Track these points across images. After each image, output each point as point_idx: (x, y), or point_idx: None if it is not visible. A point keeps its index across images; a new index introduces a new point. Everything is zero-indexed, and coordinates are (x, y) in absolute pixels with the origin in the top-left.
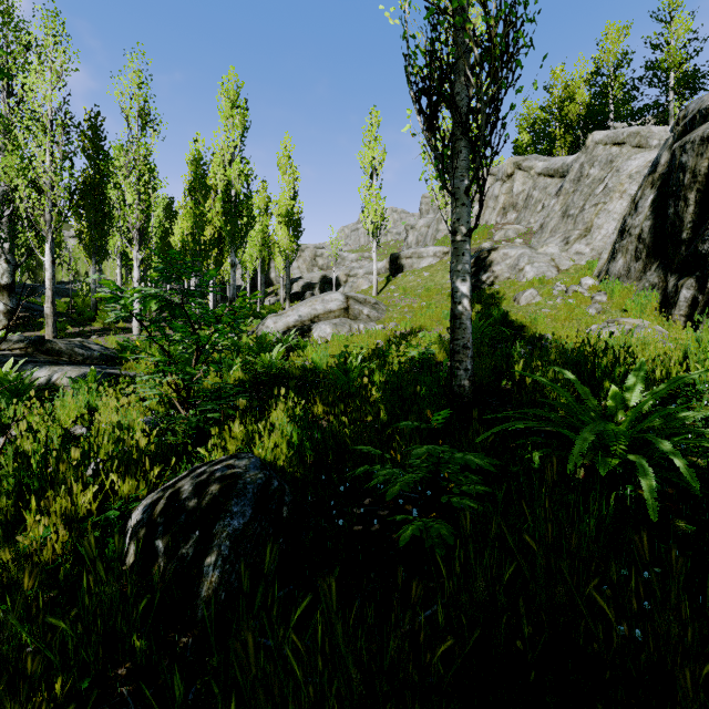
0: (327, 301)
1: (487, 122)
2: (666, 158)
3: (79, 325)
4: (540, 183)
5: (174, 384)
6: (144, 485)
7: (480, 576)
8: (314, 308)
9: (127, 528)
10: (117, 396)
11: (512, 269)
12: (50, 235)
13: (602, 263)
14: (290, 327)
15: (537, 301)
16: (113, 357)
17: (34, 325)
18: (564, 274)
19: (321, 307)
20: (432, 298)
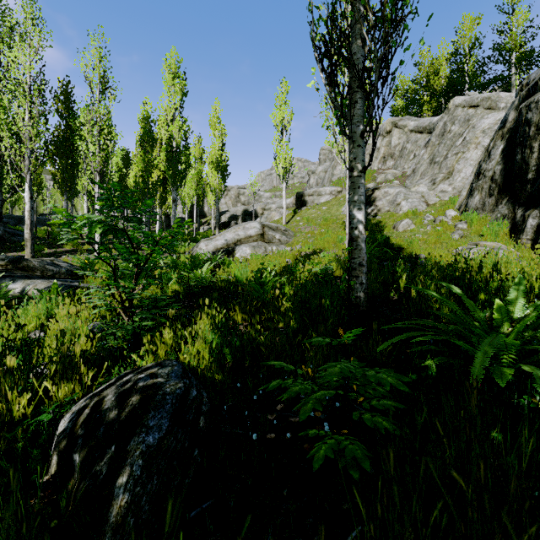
0: (247, 229)
1: (380, 76)
2: (513, 117)
3: (53, 247)
4: (412, 138)
5: (119, 296)
6: (79, 389)
7: (407, 524)
8: (237, 234)
9: (55, 435)
10: (75, 304)
11: (391, 204)
12: (29, 176)
13: (461, 198)
14: (218, 249)
15: (412, 229)
16: (77, 272)
17: (18, 247)
18: (432, 207)
19: (243, 233)
20: (329, 226)
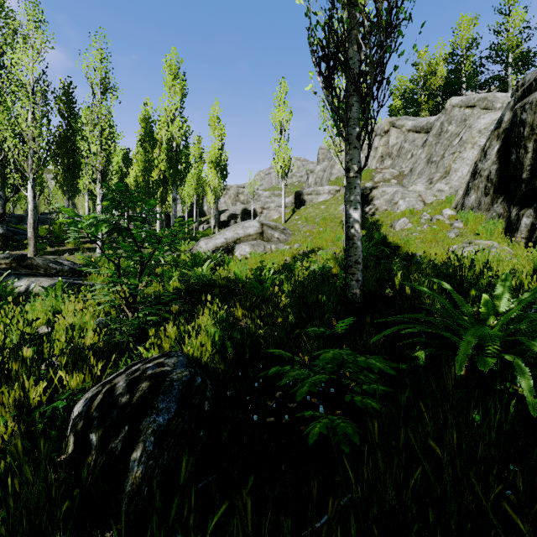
0: (246, 227)
1: (375, 80)
2: (508, 117)
3: (55, 245)
4: (409, 137)
5: (123, 292)
6: (90, 379)
7: (389, 483)
8: (236, 233)
9: (70, 419)
10: (80, 301)
11: (389, 203)
12: (32, 176)
13: (458, 198)
14: (218, 247)
15: (409, 227)
16: (80, 270)
17: (21, 245)
18: (429, 206)
19: (242, 232)
20: (327, 225)
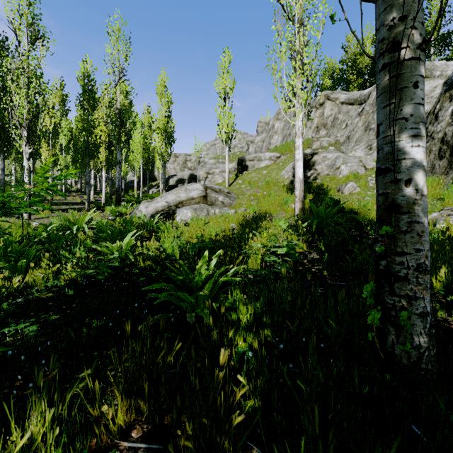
0: (189, 190)
1: None
2: None
3: None
4: (343, 109)
5: None
6: None
7: None
8: (178, 196)
9: None
10: None
11: (330, 168)
12: None
13: None
14: (159, 211)
15: (359, 191)
16: None
17: None
18: (370, 171)
19: (185, 195)
20: (271, 189)
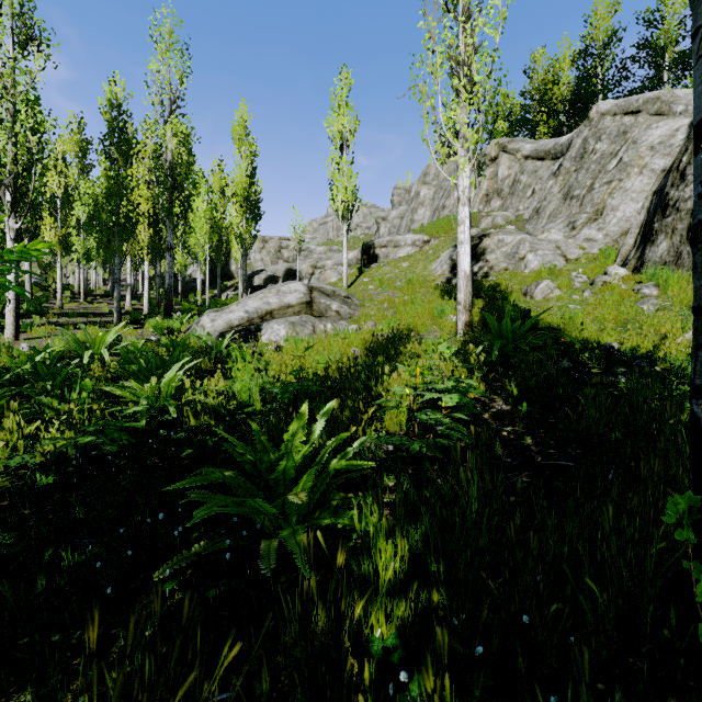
0: (284, 293)
1: None
2: None
3: None
4: (528, 166)
5: None
6: None
7: None
8: (265, 301)
9: None
10: None
11: (510, 258)
12: None
13: (626, 249)
14: (233, 326)
15: (559, 295)
16: None
17: None
18: (574, 264)
19: (276, 300)
20: (415, 291)
